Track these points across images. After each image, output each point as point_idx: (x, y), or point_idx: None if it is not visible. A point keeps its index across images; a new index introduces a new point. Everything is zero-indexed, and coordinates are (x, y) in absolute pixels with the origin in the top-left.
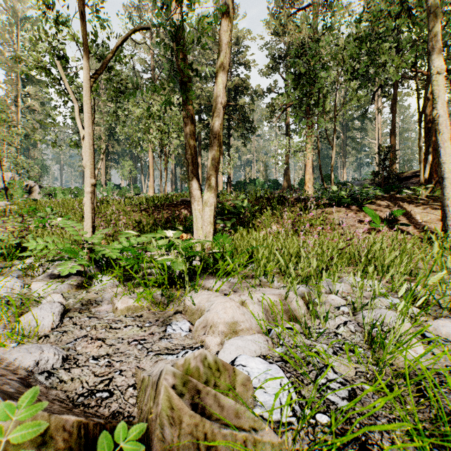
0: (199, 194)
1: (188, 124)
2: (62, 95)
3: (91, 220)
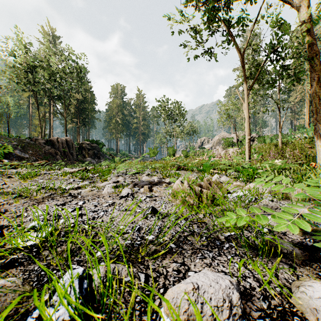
0: (320, 134)
1: (313, 86)
2: (261, 83)
3: (248, 155)
